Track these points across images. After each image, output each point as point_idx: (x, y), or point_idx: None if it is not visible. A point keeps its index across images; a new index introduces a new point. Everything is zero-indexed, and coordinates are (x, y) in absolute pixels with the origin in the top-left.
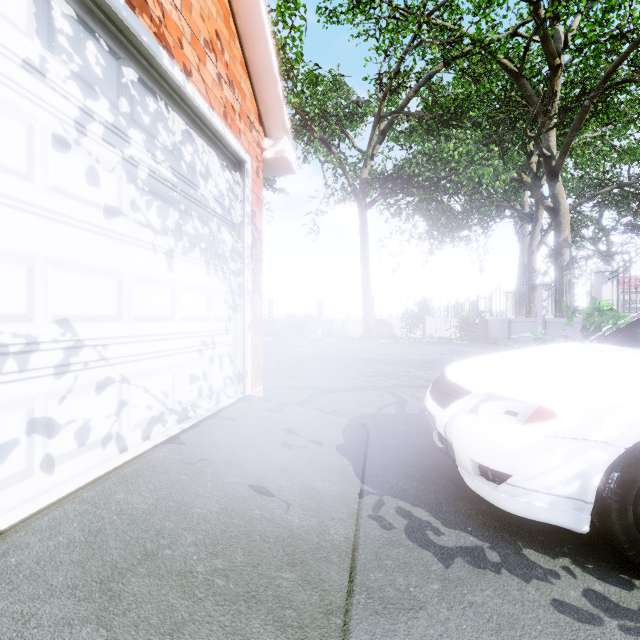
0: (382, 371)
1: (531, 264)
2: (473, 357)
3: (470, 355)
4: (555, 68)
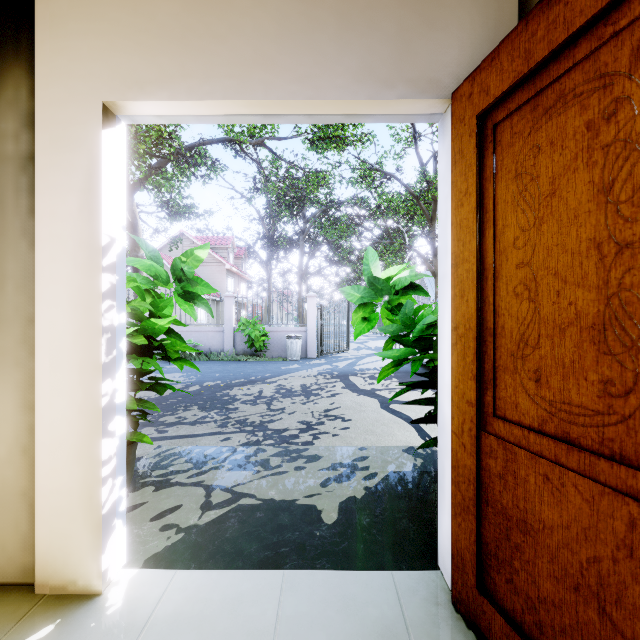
0: (281, 391)
1: None
2: (185, 370)
3: (167, 370)
4: None
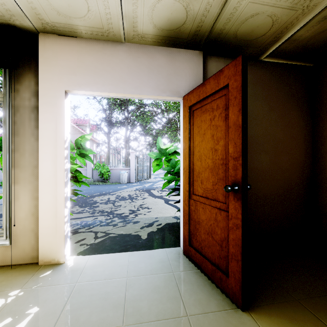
0: (119, 197)
1: None
2: None
3: None
4: None
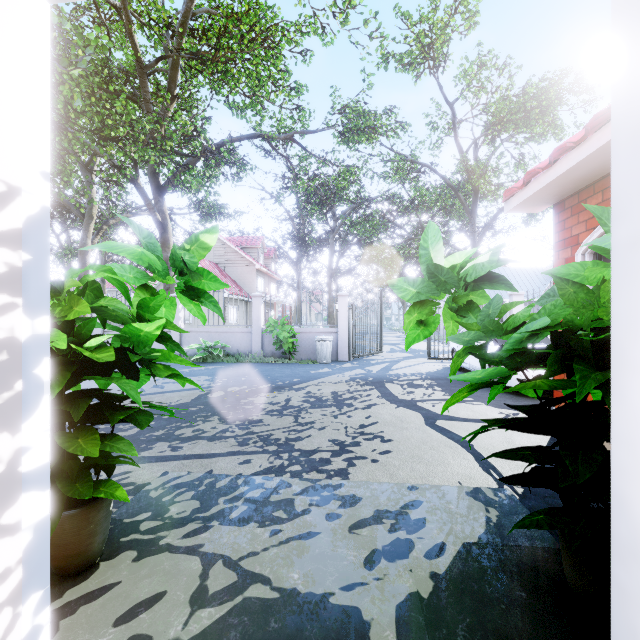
0: (310, 399)
1: (86, 265)
2: (211, 373)
3: (193, 372)
4: (174, 97)
